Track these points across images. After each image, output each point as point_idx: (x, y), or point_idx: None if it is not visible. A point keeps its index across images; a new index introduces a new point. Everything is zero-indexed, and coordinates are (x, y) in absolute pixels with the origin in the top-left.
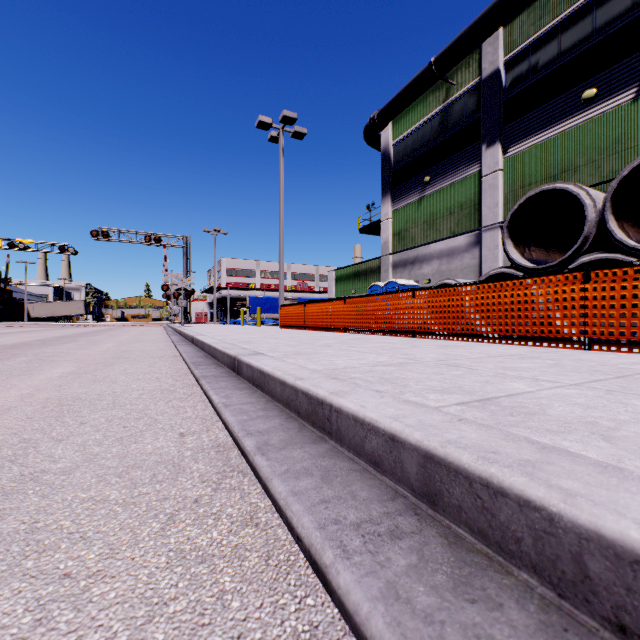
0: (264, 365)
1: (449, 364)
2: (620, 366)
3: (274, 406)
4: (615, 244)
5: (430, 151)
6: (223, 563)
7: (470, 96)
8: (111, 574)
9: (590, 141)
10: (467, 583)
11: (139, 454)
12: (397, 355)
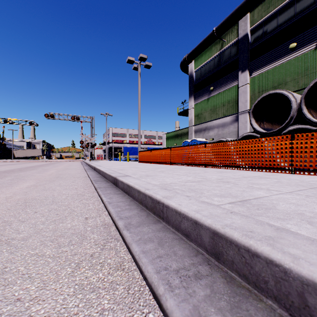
0: (129, 182)
1: (224, 181)
2: (311, 182)
3: (134, 203)
4: (306, 120)
5: (213, 74)
6: (104, 292)
7: (233, 47)
8: (43, 299)
9: (293, 69)
10: (238, 306)
11: (63, 229)
12: (197, 176)
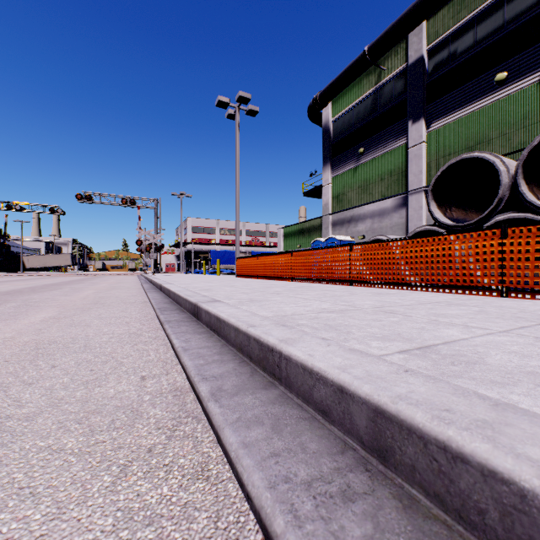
0: (220, 312)
1: (385, 311)
2: (539, 313)
3: (229, 350)
4: (526, 205)
5: (364, 126)
6: (171, 526)
7: (398, 79)
8: (53, 539)
9: (501, 117)
10: None
11: (101, 398)
12: (338, 302)
